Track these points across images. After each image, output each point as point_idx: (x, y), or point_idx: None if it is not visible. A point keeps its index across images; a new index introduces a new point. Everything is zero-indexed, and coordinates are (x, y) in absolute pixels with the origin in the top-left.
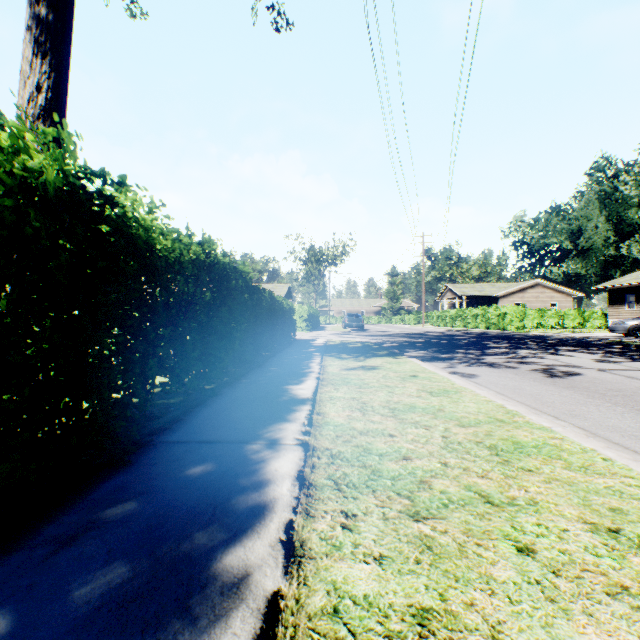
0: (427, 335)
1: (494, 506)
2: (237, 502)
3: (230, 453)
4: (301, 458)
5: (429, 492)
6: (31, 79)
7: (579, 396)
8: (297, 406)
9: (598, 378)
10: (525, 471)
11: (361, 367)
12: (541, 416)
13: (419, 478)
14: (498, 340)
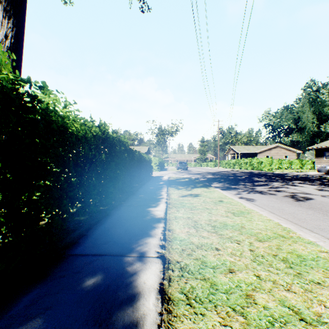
0: (221, 173)
1: (308, 325)
2: (116, 319)
3: (113, 265)
4: (161, 270)
5: (255, 308)
6: (1, 31)
7: (318, 214)
8: (155, 224)
9: (324, 201)
10: (316, 284)
11: (190, 195)
12: (306, 232)
13: (245, 292)
14: (260, 176)
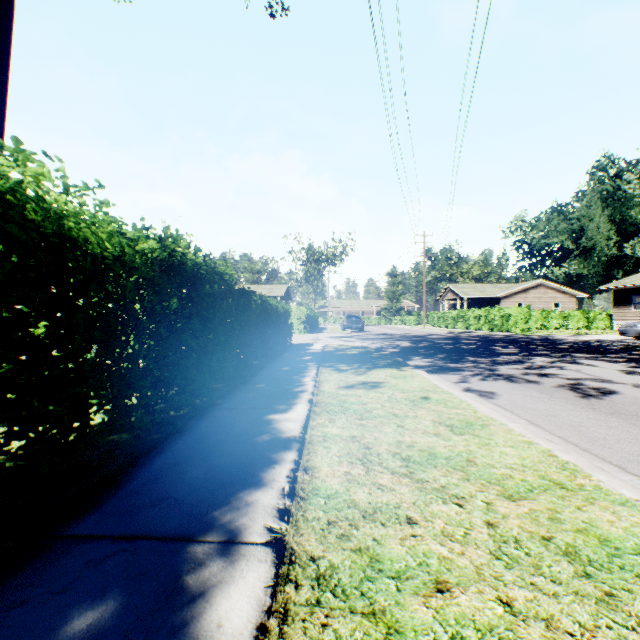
0: (430, 338)
1: None
2: None
3: (155, 570)
4: (267, 585)
5: None
6: None
7: (633, 428)
8: (279, 453)
9: None
10: None
11: (362, 384)
12: (612, 475)
13: None
14: (506, 344)
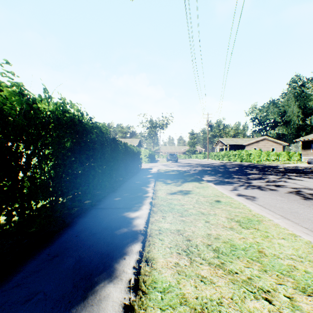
0: (211, 165)
1: None
2: None
3: None
4: None
5: None
6: None
7: None
8: (129, 245)
9: None
10: None
11: (180, 191)
12: None
13: None
14: (251, 169)
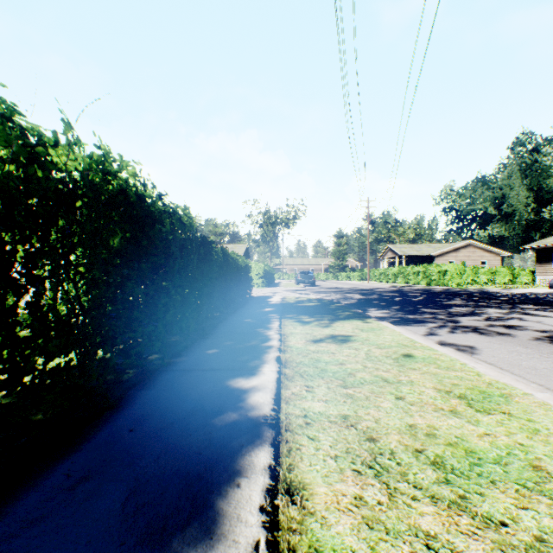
0: (377, 291)
1: None
2: None
3: None
4: None
5: None
6: None
7: None
8: (245, 451)
9: None
10: None
11: (331, 337)
12: None
13: None
14: (450, 297)
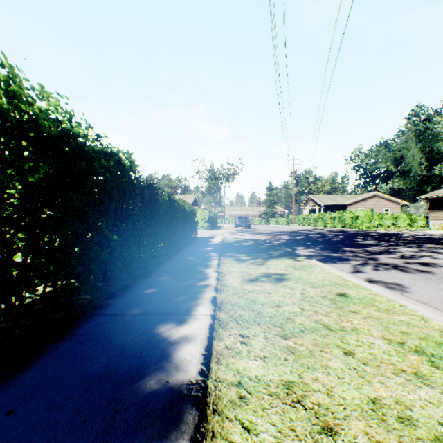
0: (301, 233)
1: None
2: None
3: None
4: None
5: None
6: None
7: None
8: None
9: None
10: None
11: (266, 276)
12: None
13: None
14: (363, 237)
